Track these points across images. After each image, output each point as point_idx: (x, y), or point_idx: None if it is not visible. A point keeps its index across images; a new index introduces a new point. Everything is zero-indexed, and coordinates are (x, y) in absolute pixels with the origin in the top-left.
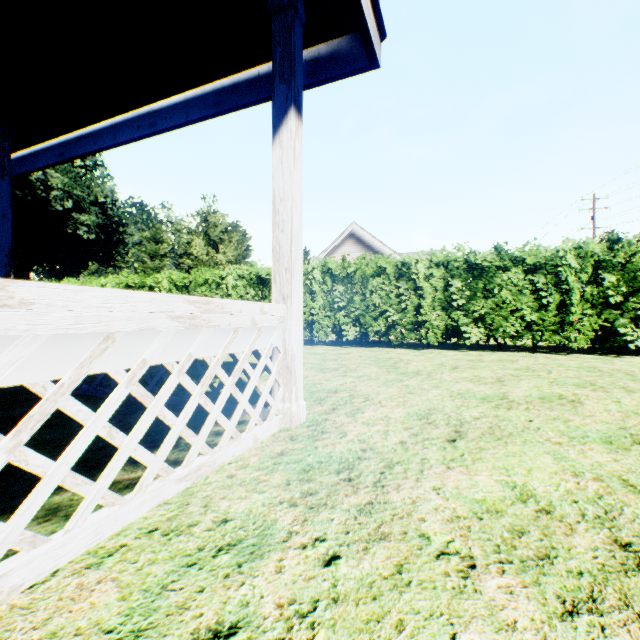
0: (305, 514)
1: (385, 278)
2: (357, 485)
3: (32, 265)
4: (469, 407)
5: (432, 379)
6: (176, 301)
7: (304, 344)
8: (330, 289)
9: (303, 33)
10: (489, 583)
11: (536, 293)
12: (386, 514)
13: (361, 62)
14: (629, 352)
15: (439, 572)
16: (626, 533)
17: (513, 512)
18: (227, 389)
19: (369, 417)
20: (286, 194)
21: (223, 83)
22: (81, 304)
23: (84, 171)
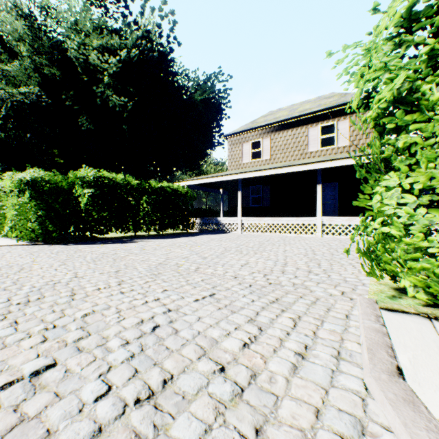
0: None
1: None
2: None
3: None
4: None
5: None
6: None
7: None
8: None
9: None
10: None
11: None
12: None
13: None
14: None
15: None
16: None
17: None
18: None
19: None
20: None
21: None
22: None
23: None
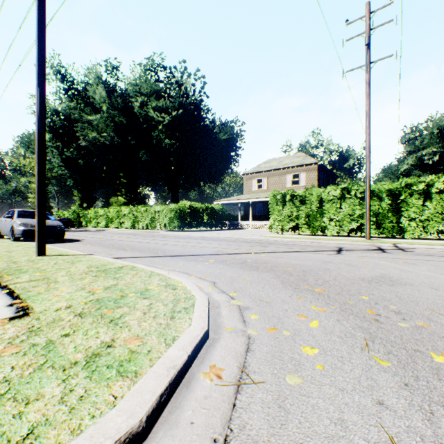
0: None
1: None
2: None
3: None
4: None
5: None
6: None
7: None
8: None
9: None
10: None
11: None
12: None
13: None
14: None
15: None
16: None
17: None
18: None
19: None
20: None
21: None
22: None
23: None
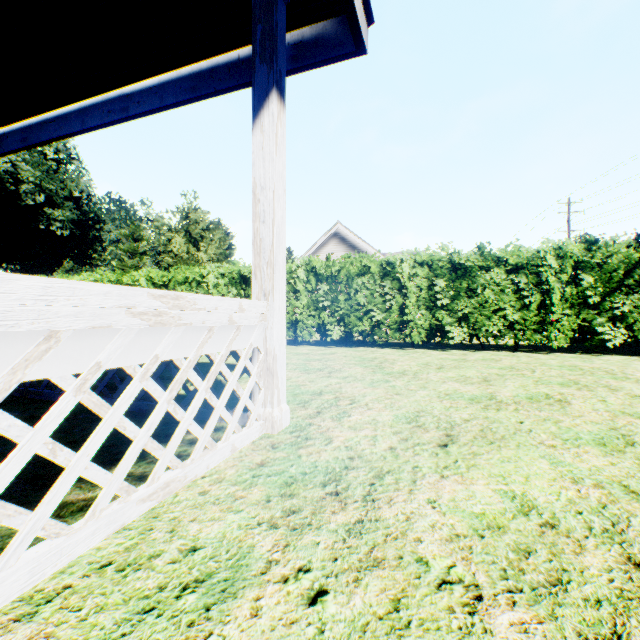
0: (287, 537)
1: (370, 277)
2: (345, 500)
3: (1, 262)
4: (458, 408)
5: (418, 379)
6: (138, 295)
7: (288, 344)
8: (314, 288)
9: (286, 14)
10: (500, 619)
11: (518, 293)
12: (378, 534)
13: (347, 47)
14: (605, 351)
15: (442, 607)
16: (638, 549)
17: (516, 527)
18: (200, 394)
19: (356, 421)
20: (267, 183)
21: (200, 66)
22: (11, 296)
23: (57, 164)
